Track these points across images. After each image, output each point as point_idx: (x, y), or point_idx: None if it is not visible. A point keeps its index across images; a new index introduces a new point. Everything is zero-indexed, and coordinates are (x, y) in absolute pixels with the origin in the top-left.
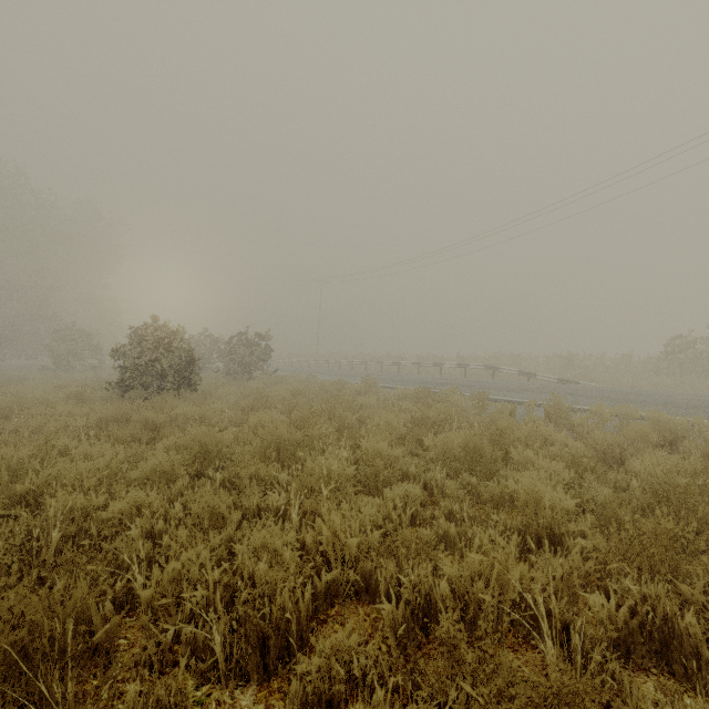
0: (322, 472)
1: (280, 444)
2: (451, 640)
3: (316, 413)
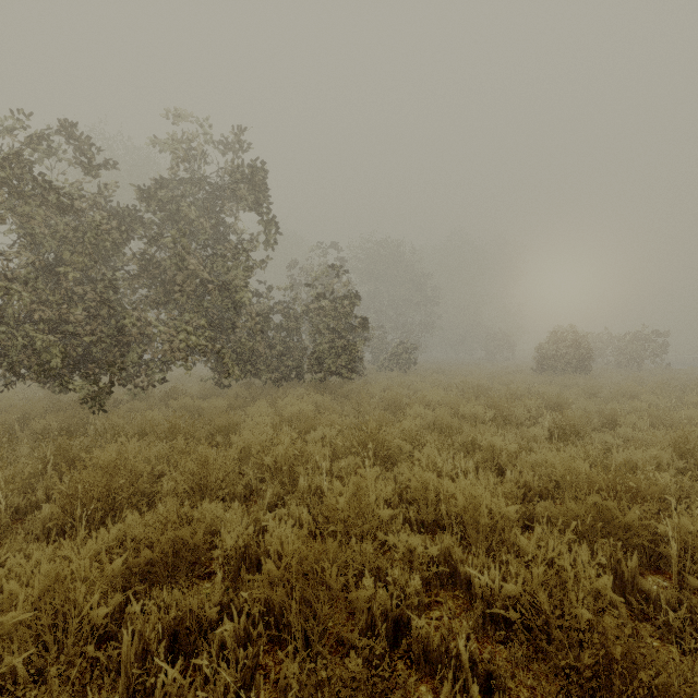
0: (648, 401)
1: (635, 395)
2: (651, 414)
3: (669, 386)
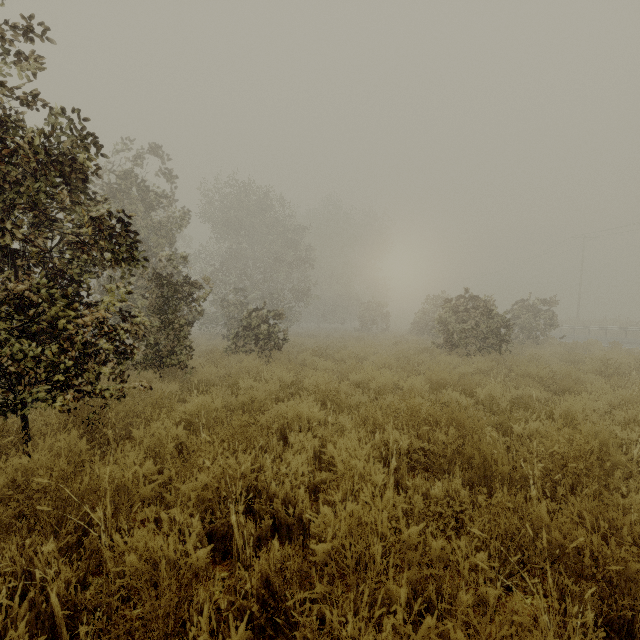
0: None
1: None
2: None
3: None
